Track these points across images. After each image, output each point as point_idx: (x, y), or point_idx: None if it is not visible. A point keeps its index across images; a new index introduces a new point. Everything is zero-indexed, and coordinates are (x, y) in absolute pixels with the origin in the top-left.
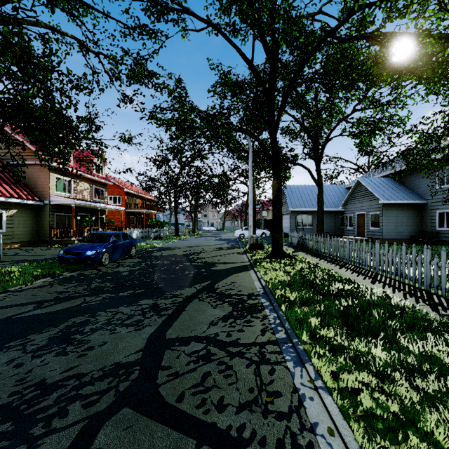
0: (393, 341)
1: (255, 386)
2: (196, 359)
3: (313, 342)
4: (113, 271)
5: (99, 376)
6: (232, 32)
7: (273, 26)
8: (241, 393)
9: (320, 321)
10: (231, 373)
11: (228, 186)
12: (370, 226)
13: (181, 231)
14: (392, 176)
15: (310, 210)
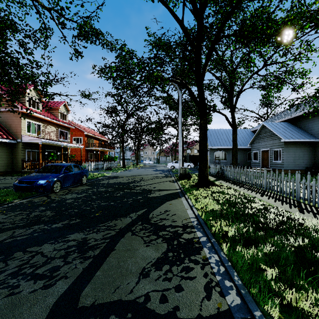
0: None
1: None
2: None
3: (283, 316)
4: (60, 198)
5: None
6: None
7: None
8: None
9: (278, 274)
10: None
11: (162, 130)
12: (273, 160)
13: (127, 164)
14: (289, 121)
15: (225, 147)
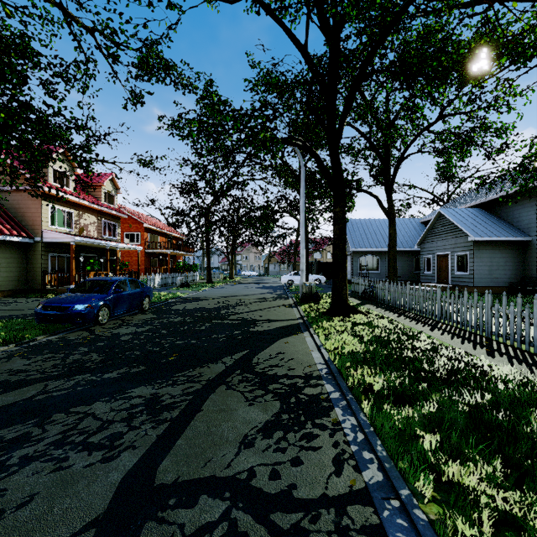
0: None
1: None
2: None
3: (440, 496)
4: (110, 333)
5: None
6: (279, 10)
7: None
8: None
9: (439, 442)
10: None
11: (273, 220)
12: (456, 271)
13: (215, 276)
14: (483, 206)
15: (377, 250)
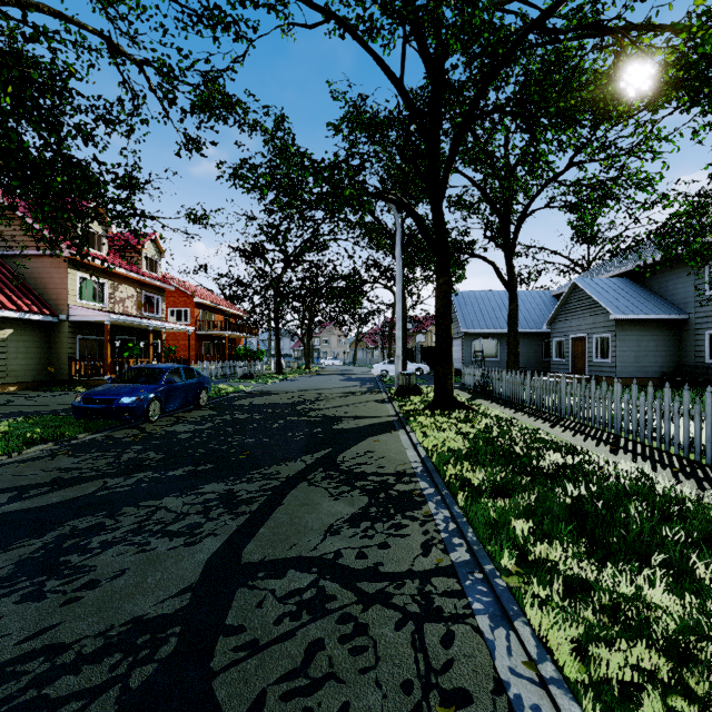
0: (682, 570)
1: (414, 675)
2: (296, 609)
3: (524, 571)
4: (165, 431)
5: (95, 650)
6: (368, 33)
7: (439, 13)
8: (386, 696)
9: (532, 527)
10: (364, 643)
11: (362, 293)
12: (595, 358)
13: (286, 365)
14: (630, 275)
15: (495, 331)
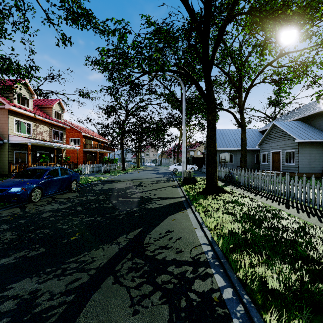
0: None
1: None
2: None
3: None
4: (37, 210)
5: None
6: None
7: None
8: None
9: None
10: None
11: (164, 130)
12: (285, 162)
13: (128, 166)
14: (302, 120)
15: (231, 149)
